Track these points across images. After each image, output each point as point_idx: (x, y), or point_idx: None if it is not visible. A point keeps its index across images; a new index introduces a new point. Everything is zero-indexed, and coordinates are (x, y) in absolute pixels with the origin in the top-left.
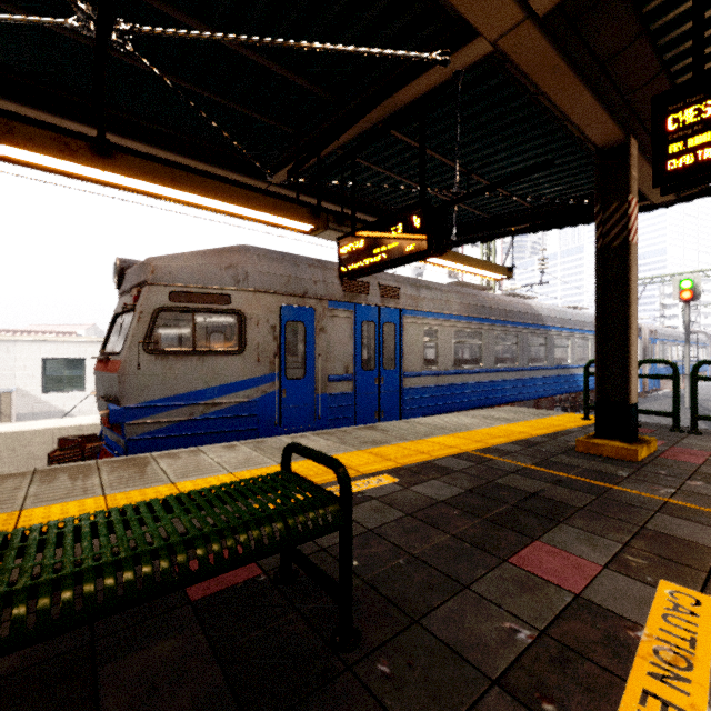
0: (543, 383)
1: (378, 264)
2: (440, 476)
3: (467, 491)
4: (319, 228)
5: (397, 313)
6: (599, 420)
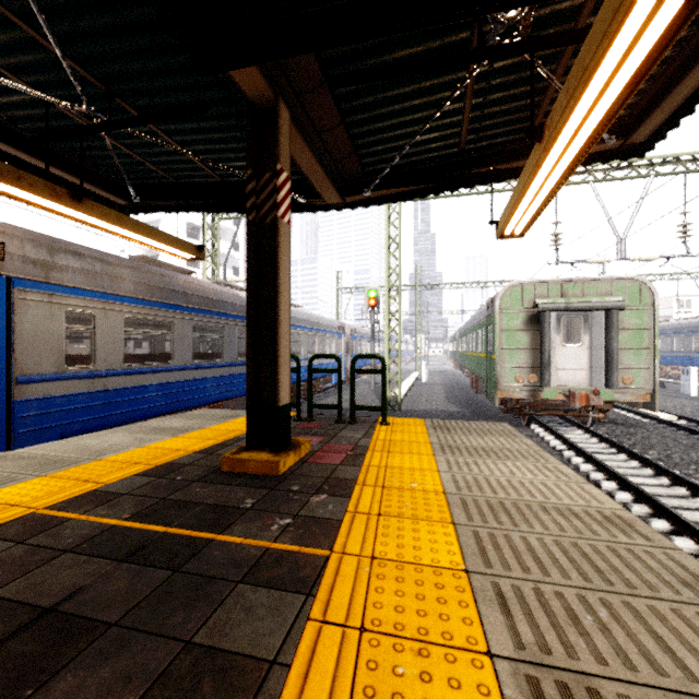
0: None
1: None
2: None
3: None
4: None
5: (0, 283)
6: (252, 427)
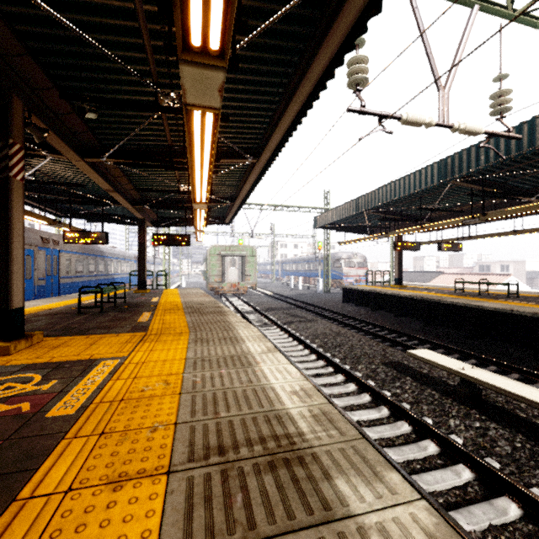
0: (104, 282)
1: (86, 243)
2: None
3: None
4: (54, 225)
5: (57, 251)
6: (138, 285)
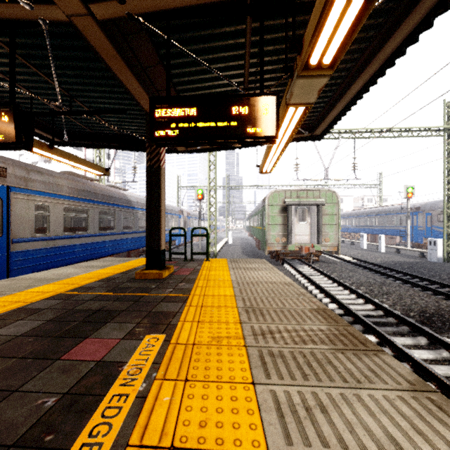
0: (132, 241)
1: None
2: (28, 316)
3: (48, 321)
4: None
5: (4, 189)
6: (148, 260)
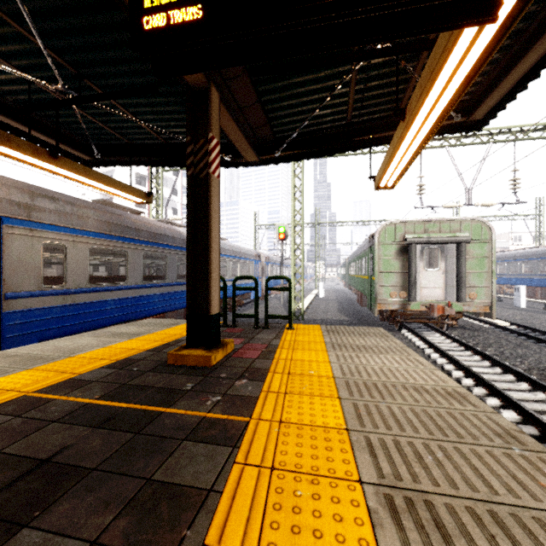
0: None
1: None
2: None
3: None
4: None
5: None
6: (190, 331)
